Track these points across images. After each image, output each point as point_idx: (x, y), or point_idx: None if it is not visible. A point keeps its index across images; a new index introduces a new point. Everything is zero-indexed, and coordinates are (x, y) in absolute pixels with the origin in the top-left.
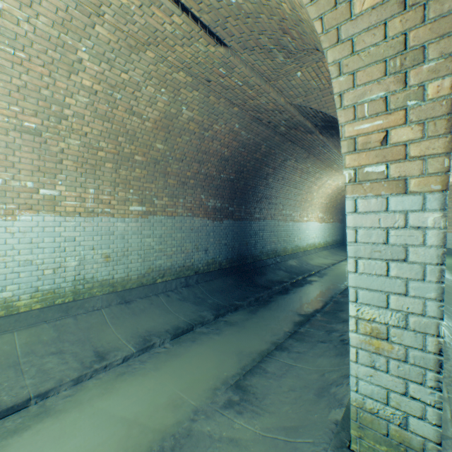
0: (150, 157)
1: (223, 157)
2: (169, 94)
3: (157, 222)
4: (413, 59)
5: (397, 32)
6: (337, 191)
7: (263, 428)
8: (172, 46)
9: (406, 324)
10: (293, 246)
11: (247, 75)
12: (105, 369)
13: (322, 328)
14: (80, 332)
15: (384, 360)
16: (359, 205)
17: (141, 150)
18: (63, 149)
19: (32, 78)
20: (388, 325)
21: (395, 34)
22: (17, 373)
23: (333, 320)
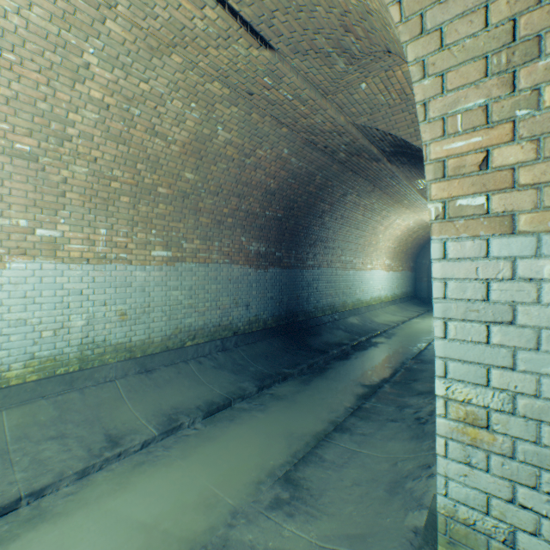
0: (178, 189)
1: (269, 190)
2: (200, 111)
3: (186, 270)
4: (524, 54)
5: (502, 18)
6: (407, 232)
7: (320, 536)
8: (204, 49)
9: (513, 408)
10: (354, 300)
11: (299, 87)
12: (119, 458)
13: (392, 403)
14: (88, 410)
15: (483, 455)
16: (449, 250)
17: (166, 181)
18: (66, 178)
19: (25, 87)
20: (488, 408)
21: (499, 20)
22: (4, 465)
23: (405, 392)
